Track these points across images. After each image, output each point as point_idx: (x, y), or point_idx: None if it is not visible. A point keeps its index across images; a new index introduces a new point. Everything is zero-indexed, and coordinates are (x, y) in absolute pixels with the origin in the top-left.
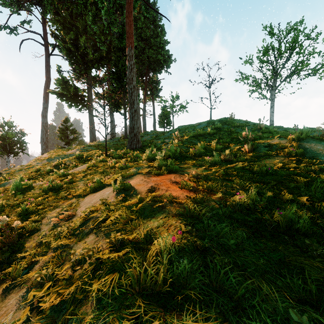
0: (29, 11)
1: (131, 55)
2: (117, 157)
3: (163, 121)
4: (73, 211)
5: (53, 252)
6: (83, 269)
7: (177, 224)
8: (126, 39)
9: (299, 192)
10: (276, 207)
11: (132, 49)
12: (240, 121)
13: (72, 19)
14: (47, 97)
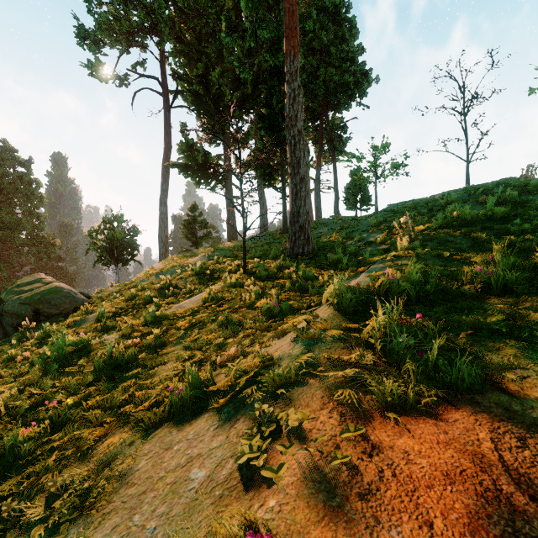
0: (142, 47)
1: (294, 70)
2: (264, 275)
3: (355, 197)
4: None
5: None
6: None
7: None
8: (285, 42)
9: None
10: None
11: (295, 58)
12: None
13: (201, 45)
14: (167, 174)
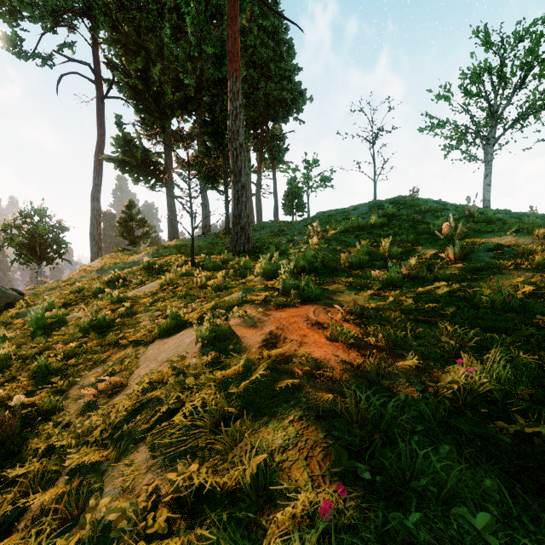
0: (71, 28)
1: (236, 91)
2: (211, 267)
3: (291, 203)
4: (124, 376)
5: (69, 475)
6: None
7: (329, 442)
8: (228, 64)
9: None
10: None
11: (237, 80)
12: (429, 201)
13: (140, 38)
14: (100, 168)
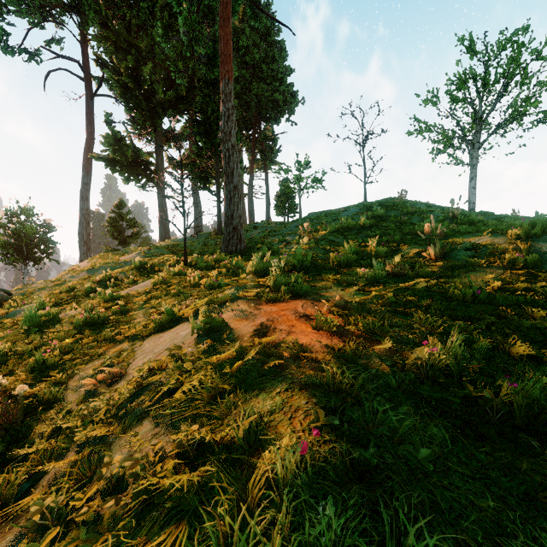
0: (60, 23)
1: (229, 92)
2: (203, 267)
3: (283, 204)
4: (122, 367)
5: (78, 450)
6: (121, 505)
7: (309, 407)
8: (220, 66)
9: (543, 339)
10: (501, 371)
11: (230, 82)
12: (416, 203)
13: (130, 35)
14: (90, 167)
